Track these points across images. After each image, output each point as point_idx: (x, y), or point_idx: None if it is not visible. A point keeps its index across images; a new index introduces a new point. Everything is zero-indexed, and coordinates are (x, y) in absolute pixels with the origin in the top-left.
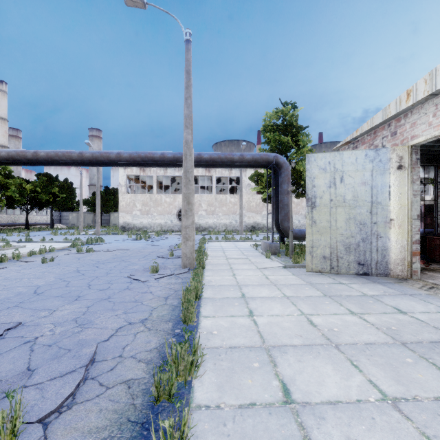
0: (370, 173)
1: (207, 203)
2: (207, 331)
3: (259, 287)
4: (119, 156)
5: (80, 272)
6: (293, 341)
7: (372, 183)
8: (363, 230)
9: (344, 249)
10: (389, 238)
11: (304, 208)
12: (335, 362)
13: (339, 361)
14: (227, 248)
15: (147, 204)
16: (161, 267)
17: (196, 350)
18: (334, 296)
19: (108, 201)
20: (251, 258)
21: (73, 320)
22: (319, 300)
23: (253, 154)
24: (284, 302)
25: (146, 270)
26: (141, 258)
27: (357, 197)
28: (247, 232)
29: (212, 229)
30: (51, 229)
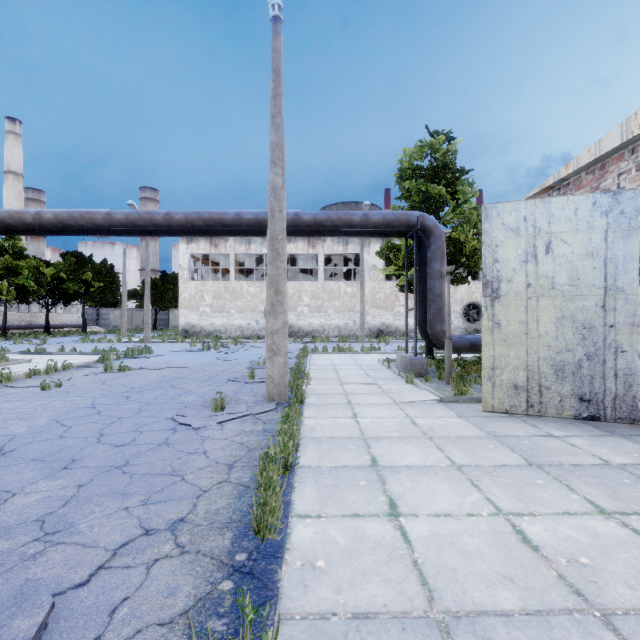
0: (603, 236)
1: (310, 294)
2: (304, 560)
3: (402, 442)
4: (169, 218)
5: (96, 408)
6: (499, 597)
7: (607, 253)
8: (588, 339)
9: (552, 372)
10: (639, 354)
11: (459, 302)
12: None
13: None
14: (341, 365)
15: (221, 296)
16: (232, 400)
17: None
18: (549, 466)
19: (166, 292)
20: (381, 384)
21: (38, 521)
22: (522, 475)
23: (384, 213)
24: (455, 481)
25: (206, 405)
26: (203, 383)
27: (577, 280)
28: (371, 338)
29: (318, 334)
30: (82, 333)
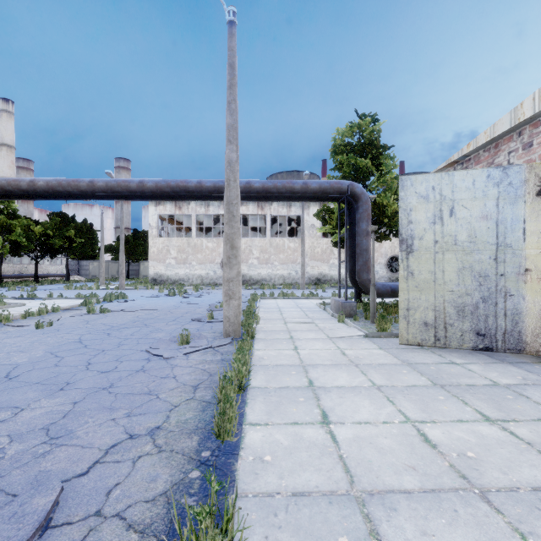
0: (495, 202)
1: (259, 249)
2: (255, 456)
3: (333, 368)
4: (142, 185)
5: (83, 343)
6: (404, 480)
7: (498, 216)
8: (484, 285)
9: (455, 312)
10: (524, 297)
11: (384, 255)
12: (493, 538)
13: (499, 534)
14: (285, 308)
15: (184, 250)
16: (195, 336)
17: (231, 518)
18: (449, 386)
19: (137, 247)
20: (318, 323)
21: (44, 429)
22: (428, 392)
23: (320, 182)
24: (374, 397)
25: (174, 340)
26: (171, 322)
27: (474, 237)
28: (310, 285)
29: (266, 282)
30: (66, 282)
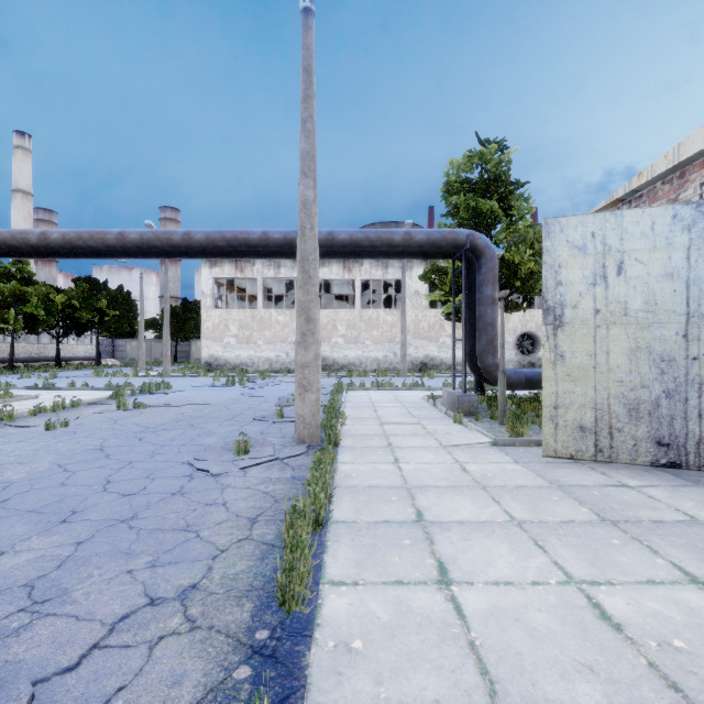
0: (685, 254)
1: (346, 323)
2: (338, 640)
3: (451, 492)
4: (189, 238)
5: (104, 451)
6: (578, 692)
7: (690, 274)
8: (668, 374)
9: (624, 412)
10: None
11: (512, 332)
12: None
13: None
14: (380, 402)
15: (247, 326)
16: (257, 442)
17: None
18: (625, 523)
19: (188, 321)
20: (426, 424)
21: (26, 587)
22: (594, 533)
23: (429, 231)
24: (515, 540)
25: (228, 448)
26: (226, 422)
27: (654, 305)
28: (413, 372)
29: (355, 367)
30: (96, 366)
